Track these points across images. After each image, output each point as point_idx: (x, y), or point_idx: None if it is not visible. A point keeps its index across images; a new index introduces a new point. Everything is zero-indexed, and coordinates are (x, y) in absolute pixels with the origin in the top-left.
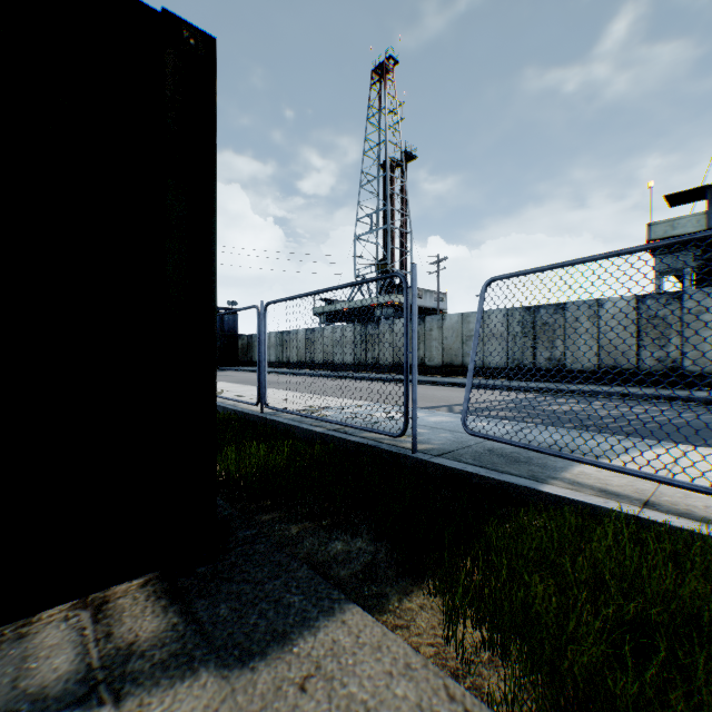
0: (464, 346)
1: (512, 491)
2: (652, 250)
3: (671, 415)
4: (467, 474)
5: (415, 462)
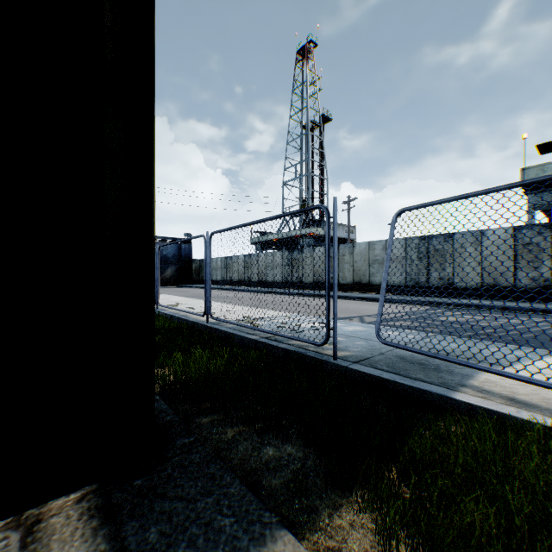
0: (370, 268)
1: (425, 397)
2: (525, 190)
3: (548, 325)
4: (383, 380)
5: (336, 368)
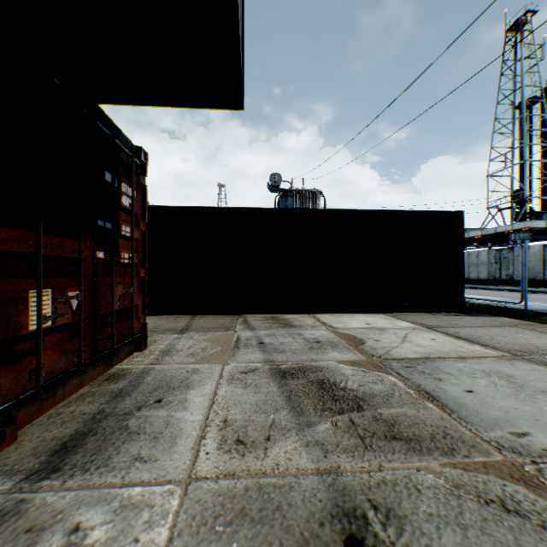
0: None
1: None
2: None
3: None
4: (546, 314)
5: (524, 311)
